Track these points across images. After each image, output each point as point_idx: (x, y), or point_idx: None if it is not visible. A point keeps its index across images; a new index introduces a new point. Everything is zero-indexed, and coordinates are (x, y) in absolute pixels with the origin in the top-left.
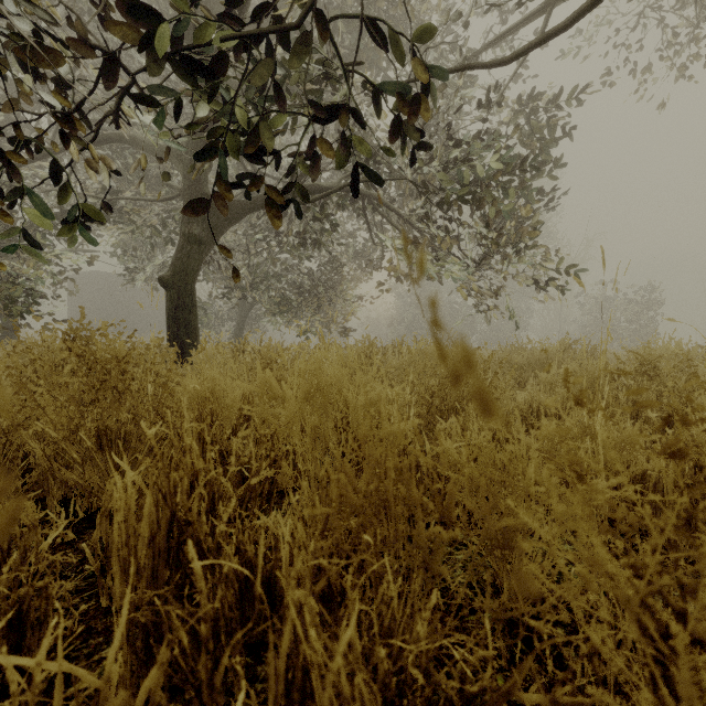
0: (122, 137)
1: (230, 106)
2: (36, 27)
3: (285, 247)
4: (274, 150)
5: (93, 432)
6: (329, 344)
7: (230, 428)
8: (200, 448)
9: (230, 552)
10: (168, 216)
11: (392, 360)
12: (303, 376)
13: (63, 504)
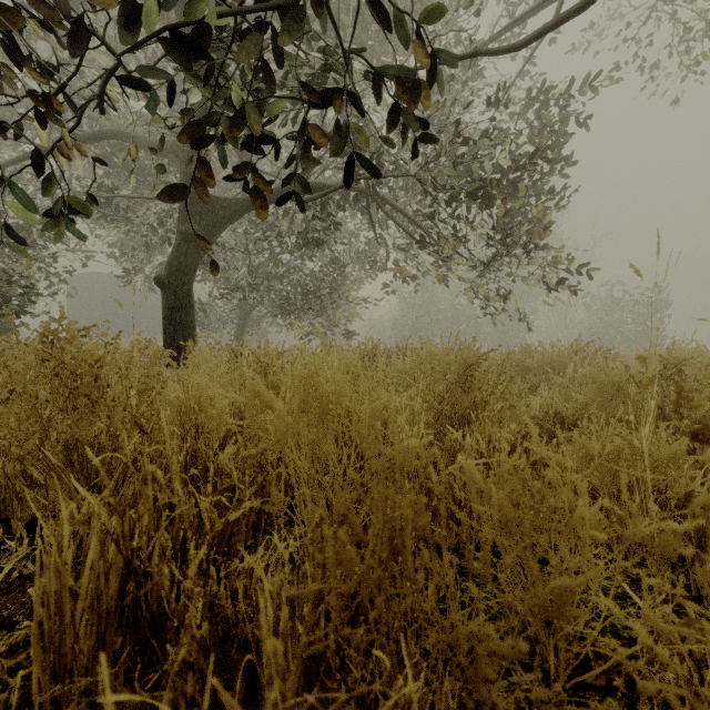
0: (118, 132)
1: (223, 91)
2: (13, 2)
3: (285, 246)
4: (271, 139)
5: (59, 448)
6: (330, 346)
7: (218, 440)
8: (182, 465)
9: (192, 624)
10: (166, 215)
11: (397, 363)
12: (299, 384)
13: (31, 526)
